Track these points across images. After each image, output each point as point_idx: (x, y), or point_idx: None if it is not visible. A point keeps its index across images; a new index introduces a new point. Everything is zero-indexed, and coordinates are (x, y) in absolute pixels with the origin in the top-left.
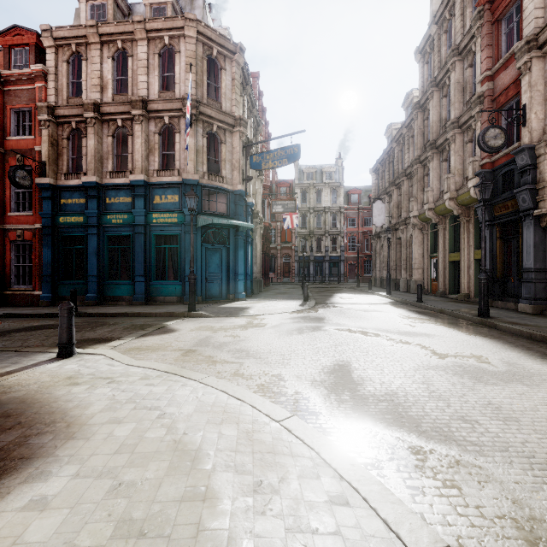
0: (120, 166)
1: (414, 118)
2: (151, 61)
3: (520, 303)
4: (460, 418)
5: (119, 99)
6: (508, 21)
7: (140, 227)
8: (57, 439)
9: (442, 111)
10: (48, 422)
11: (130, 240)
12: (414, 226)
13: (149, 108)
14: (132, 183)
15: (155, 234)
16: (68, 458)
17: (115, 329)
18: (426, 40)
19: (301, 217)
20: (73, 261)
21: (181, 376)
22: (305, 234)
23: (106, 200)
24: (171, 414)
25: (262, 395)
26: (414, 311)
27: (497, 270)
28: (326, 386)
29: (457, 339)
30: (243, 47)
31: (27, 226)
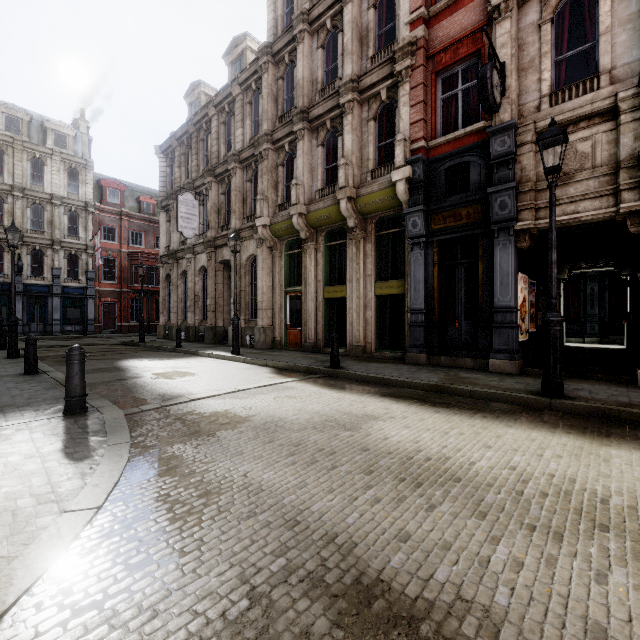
0: None
1: (264, 68)
2: None
3: (493, 359)
4: None
5: None
6: None
7: None
8: None
9: (316, 69)
10: None
11: None
12: (261, 242)
13: None
14: None
15: None
16: None
17: None
18: None
19: None
20: None
21: None
22: (1, 238)
23: None
24: None
25: None
26: (404, 397)
27: (434, 310)
28: None
29: None
30: None
31: None
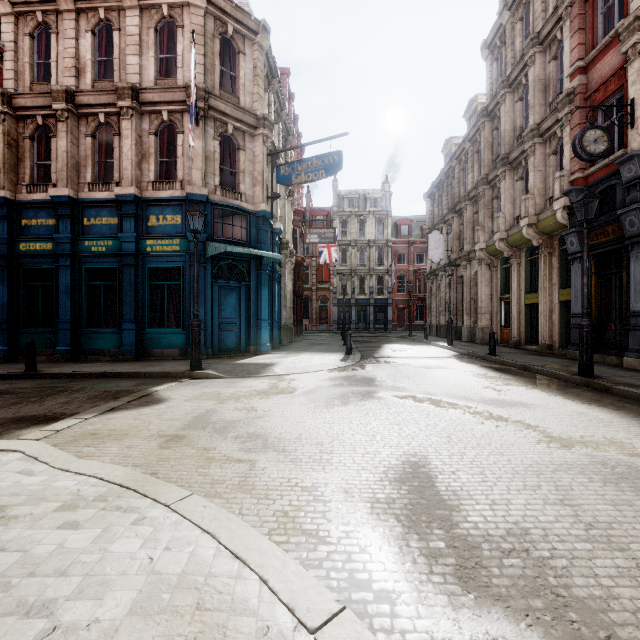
0: (103, 176)
1: (481, 128)
2: (145, 38)
3: (627, 357)
4: None
5: (101, 87)
6: None
7: (129, 257)
8: None
9: (516, 118)
10: None
11: (116, 275)
12: (480, 261)
13: (142, 100)
14: (119, 198)
15: (151, 267)
16: None
17: (75, 399)
18: (496, 31)
19: (340, 252)
20: (39, 302)
21: (143, 495)
22: (346, 272)
23: (83, 221)
24: (68, 632)
25: (283, 541)
26: (490, 367)
27: (591, 314)
28: (398, 515)
29: (570, 412)
30: (267, 26)
31: None
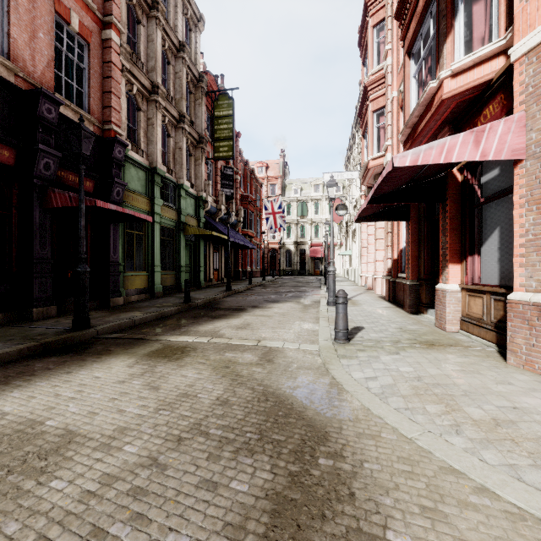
0: None
1: None
2: None
3: None
4: (225, 404)
5: None
6: None
7: None
8: None
9: None
10: None
11: None
12: None
13: None
14: None
15: None
16: None
17: None
18: None
19: None
20: None
21: None
22: None
23: None
24: None
25: (495, 499)
26: None
27: None
28: (350, 502)
29: None
30: None
31: None
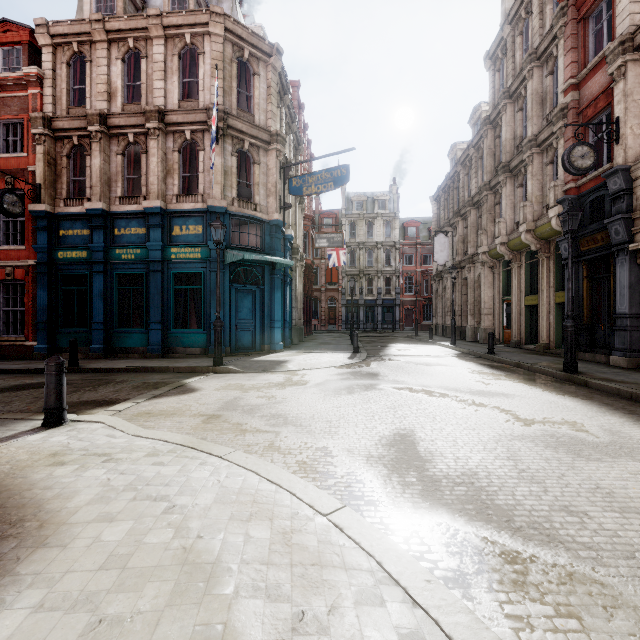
0: (131, 190)
1: (484, 136)
2: (169, 64)
3: (613, 356)
4: (563, 508)
5: (130, 109)
6: (596, 19)
7: (156, 264)
8: (22, 547)
9: (516, 127)
10: (14, 521)
11: (144, 280)
12: (483, 264)
13: (167, 121)
14: (147, 210)
15: (175, 272)
16: (32, 578)
17: (122, 388)
18: (498, 44)
19: (349, 254)
20: (75, 304)
21: (200, 451)
22: (354, 274)
23: (114, 231)
24: (182, 507)
25: (304, 476)
26: (486, 365)
27: (583, 316)
28: (386, 464)
29: (543, 400)
30: (280, 48)
31: (19, 262)
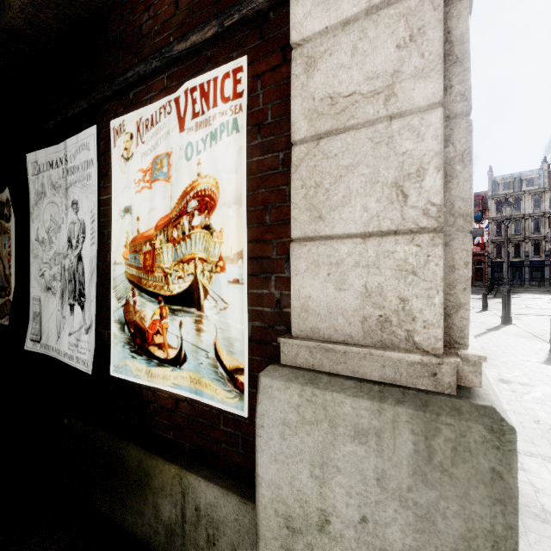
0: None
1: None
2: None
3: None
4: None
5: None
6: None
7: None
8: None
9: None
10: None
11: None
12: None
13: None
14: None
15: None
16: None
17: None
18: None
19: (495, 226)
20: None
21: None
22: (500, 241)
23: None
24: None
25: None
26: None
27: None
28: (479, 307)
29: (547, 306)
30: None
31: None
